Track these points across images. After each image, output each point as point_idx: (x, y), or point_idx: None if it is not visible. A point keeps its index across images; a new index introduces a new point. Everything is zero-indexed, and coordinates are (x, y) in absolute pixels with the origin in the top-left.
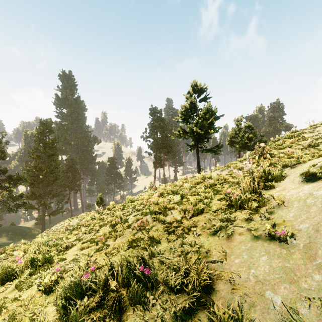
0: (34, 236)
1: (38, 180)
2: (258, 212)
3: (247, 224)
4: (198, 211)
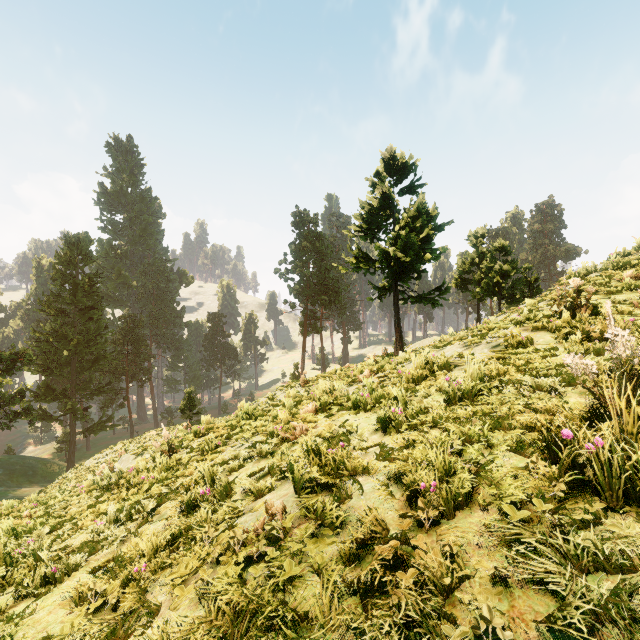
0: (52, 478)
1: (62, 361)
2: None
3: None
4: (460, 496)
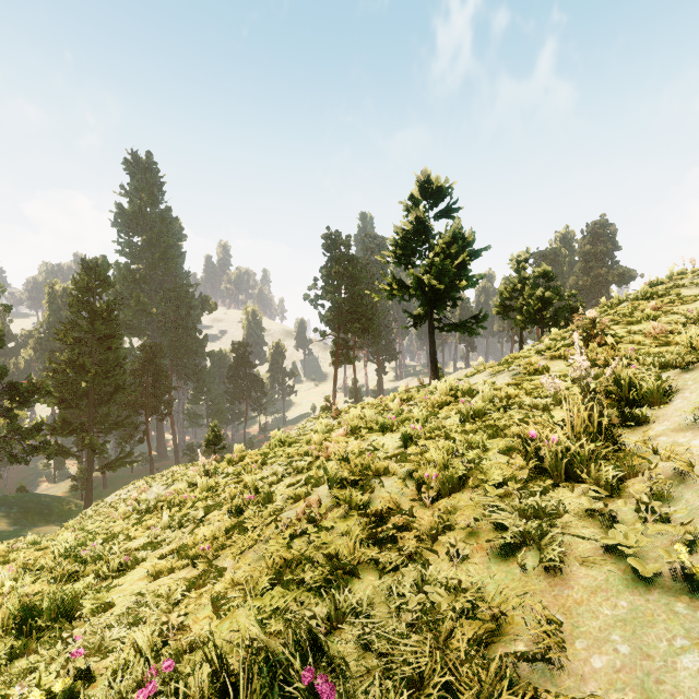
0: (68, 517)
1: (79, 393)
2: (623, 494)
3: (597, 528)
4: (455, 482)
